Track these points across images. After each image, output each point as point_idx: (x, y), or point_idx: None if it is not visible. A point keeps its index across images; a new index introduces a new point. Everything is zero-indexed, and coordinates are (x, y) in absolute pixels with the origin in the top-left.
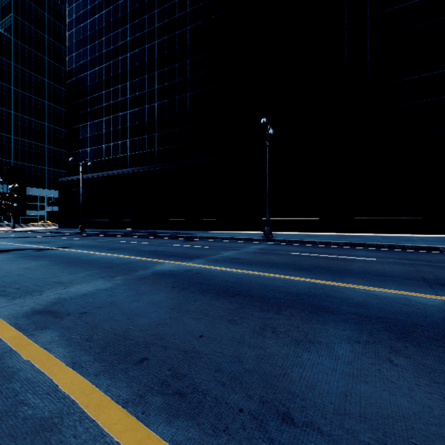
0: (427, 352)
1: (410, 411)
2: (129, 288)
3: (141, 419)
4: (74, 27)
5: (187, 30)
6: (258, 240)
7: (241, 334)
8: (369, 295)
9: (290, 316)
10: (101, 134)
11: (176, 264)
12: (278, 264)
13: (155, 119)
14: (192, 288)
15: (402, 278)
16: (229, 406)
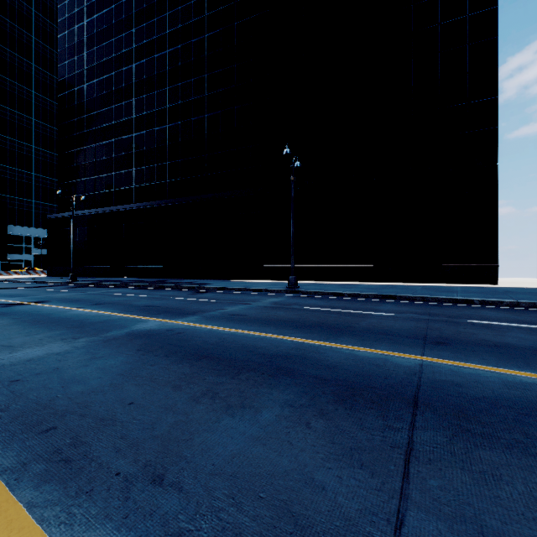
0: (353, 414)
1: (283, 469)
2: (87, 352)
3: (10, 485)
4: (67, 29)
5: (205, 39)
6: (280, 292)
7: (176, 400)
8: (349, 356)
9: (244, 380)
10: (100, 161)
11: (161, 322)
12: (280, 321)
13: (166, 144)
14: (160, 351)
15: (403, 336)
16: (109, 470)
